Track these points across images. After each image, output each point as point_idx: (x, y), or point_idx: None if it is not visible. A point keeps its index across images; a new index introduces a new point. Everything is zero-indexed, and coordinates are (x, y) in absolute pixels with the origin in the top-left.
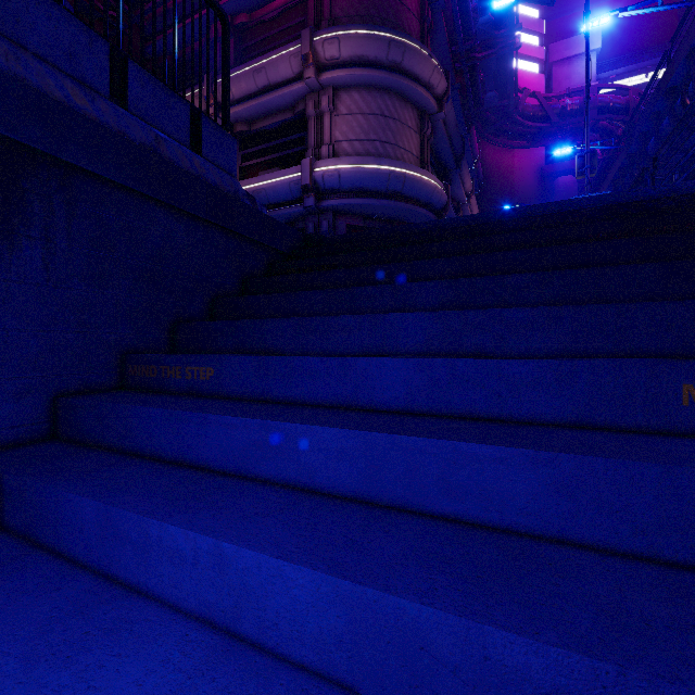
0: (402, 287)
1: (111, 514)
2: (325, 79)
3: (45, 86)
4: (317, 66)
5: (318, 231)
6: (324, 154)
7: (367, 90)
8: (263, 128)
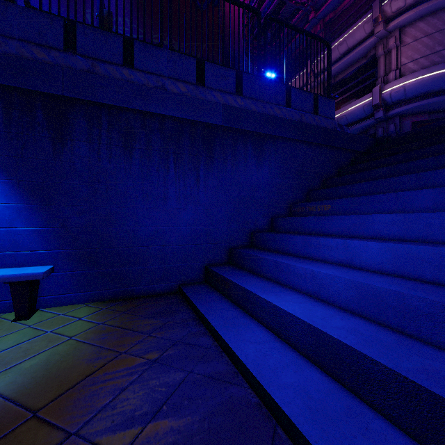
0: (442, 157)
1: (306, 239)
2: (391, 26)
3: (269, 112)
4: (385, 21)
5: (386, 133)
6: (391, 78)
7: (432, 15)
8: (343, 77)
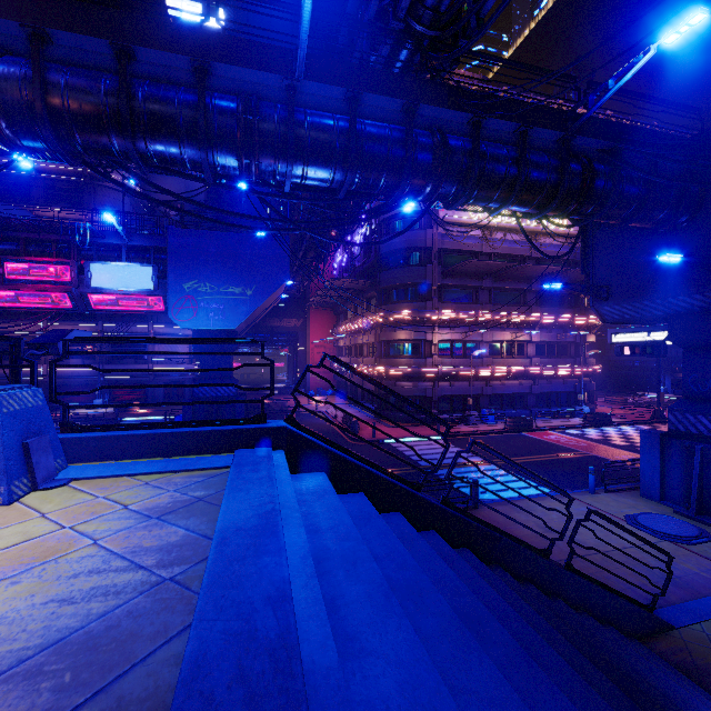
0: None
1: None
2: None
3: None
4: None
5: None
6: None
7: None
8: None
